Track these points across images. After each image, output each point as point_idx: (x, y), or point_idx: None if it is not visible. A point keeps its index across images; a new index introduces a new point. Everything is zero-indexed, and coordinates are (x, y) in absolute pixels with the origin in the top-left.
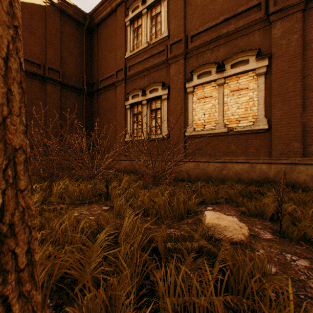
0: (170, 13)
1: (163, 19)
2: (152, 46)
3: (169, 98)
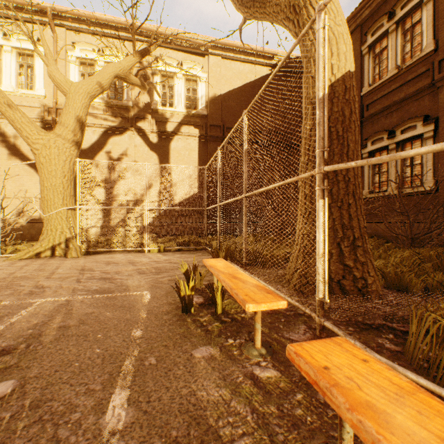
0: (438, 17)
1: (424, 29)
2: (405, 70)
3: (436, 135)
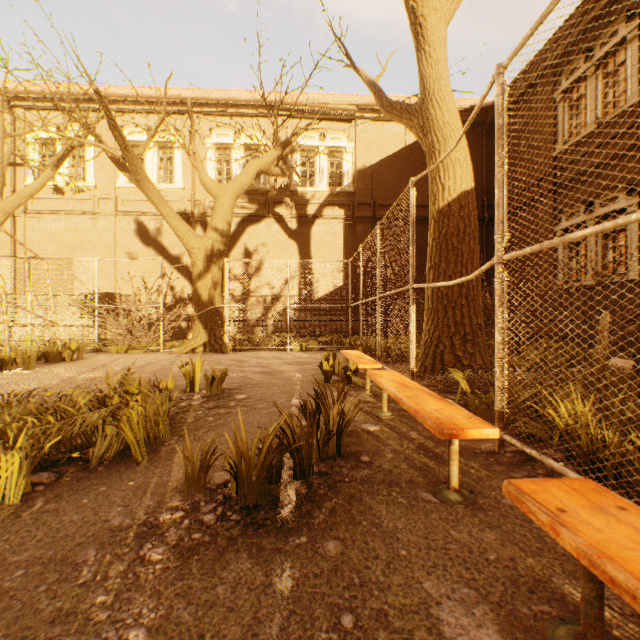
0: None
1: (628, 73)
2: (605, 126)
3: None
